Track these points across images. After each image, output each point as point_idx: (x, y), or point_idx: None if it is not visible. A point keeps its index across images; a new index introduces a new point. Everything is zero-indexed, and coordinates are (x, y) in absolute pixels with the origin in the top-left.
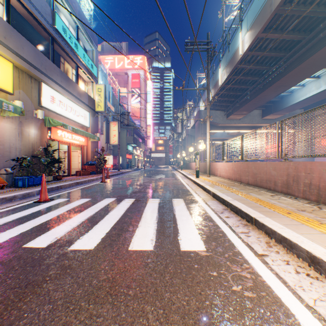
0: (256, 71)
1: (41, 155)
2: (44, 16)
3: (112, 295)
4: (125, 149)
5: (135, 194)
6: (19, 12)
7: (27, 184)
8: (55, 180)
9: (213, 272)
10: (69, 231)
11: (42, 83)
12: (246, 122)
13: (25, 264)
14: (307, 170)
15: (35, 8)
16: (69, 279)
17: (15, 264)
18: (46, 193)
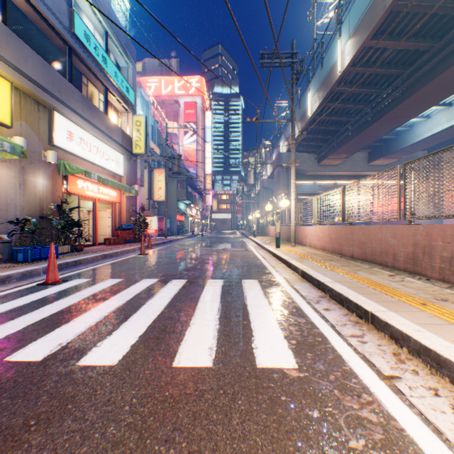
0: (361, 95)
1: (53, 215)
2: (57, 15)
3: None
4: (175, 207)
5: (187, 273)
6: (20, 9)
7: (31, 257)
8: (73, 251)
9: (313, 411)
10: (82, 333)
11: (55, 112)
12: (345, 169)
13: (1, 393)
14: (447, 237)
15: (44, 4)
16: (67, 425)
17: None
18: (56, 271)
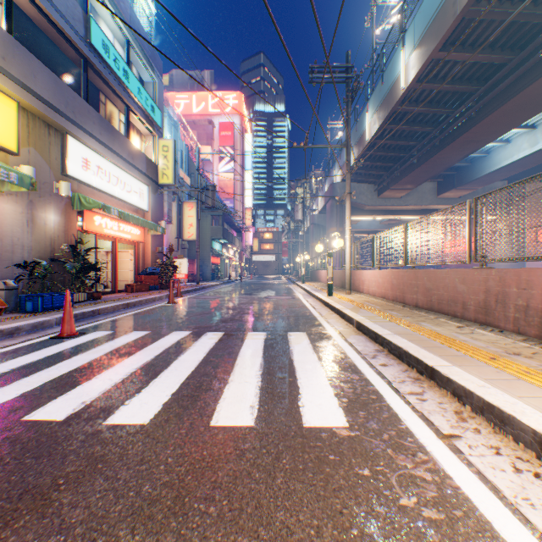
0: (429, 116)
1: (66, 257)
2: (70, 22)
3: (177, 515)
4: (209, 248)
5: (224, 325)
6: (28, 16)
7: (41, 306)
8: (89, 299)
9: (363, 470)
10: (107, 390)
11: (68, 136)
12: (411, 203)
13: (24, 453)
14: (522, 283)
15: (56, 10)
16: (99, 484)
17: (5, 452)
18: (72, 322)
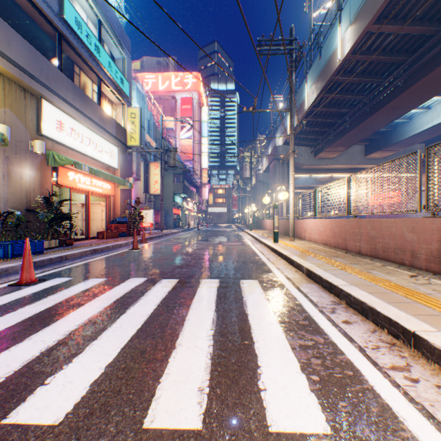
0: (360, 85)
1: (41, 208)
2: None
3: None
4: (171, 201)
5: (179, 271)
6: None
7: (11, 253)
8: (62, 245)
9: None
10: (33, 359)
11: (43, 100)
12: (342, 162)
13: None
14: None
15: None
16: None
17: None
18: (31, 270)
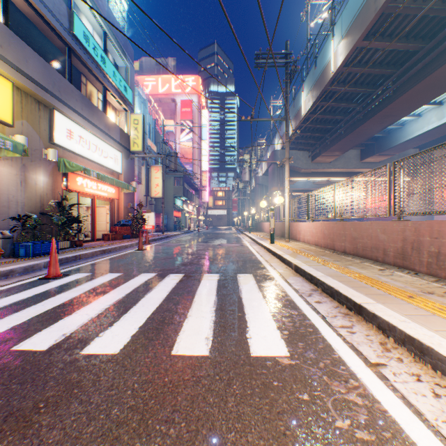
0: (354, 94)
1: (53, 211)
2: (57, 16)
3: (141, 436)
4: (172, 204)
5: (184, 268)
6: (21, 11)
7: (32, 252)
8: (73, 246)
9: (303, 395)
10: (84, 324)
11: (55, 111)
12: (339, 166)
13: (10, 379)
14: (434, 233)
15: (44, 6)
16: (74, 407)
17: None
18: (57, 266)
